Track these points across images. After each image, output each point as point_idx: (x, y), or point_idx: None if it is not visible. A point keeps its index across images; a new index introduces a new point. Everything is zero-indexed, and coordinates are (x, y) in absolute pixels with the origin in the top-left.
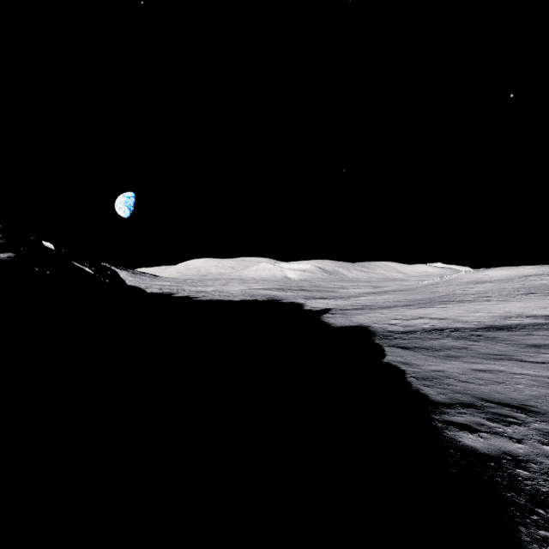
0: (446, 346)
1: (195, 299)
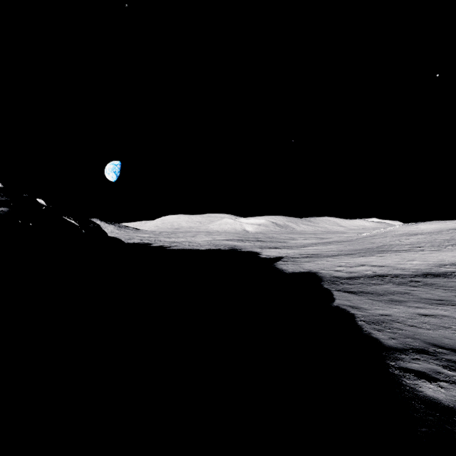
0: (389, 291)
1: (168, 248)
